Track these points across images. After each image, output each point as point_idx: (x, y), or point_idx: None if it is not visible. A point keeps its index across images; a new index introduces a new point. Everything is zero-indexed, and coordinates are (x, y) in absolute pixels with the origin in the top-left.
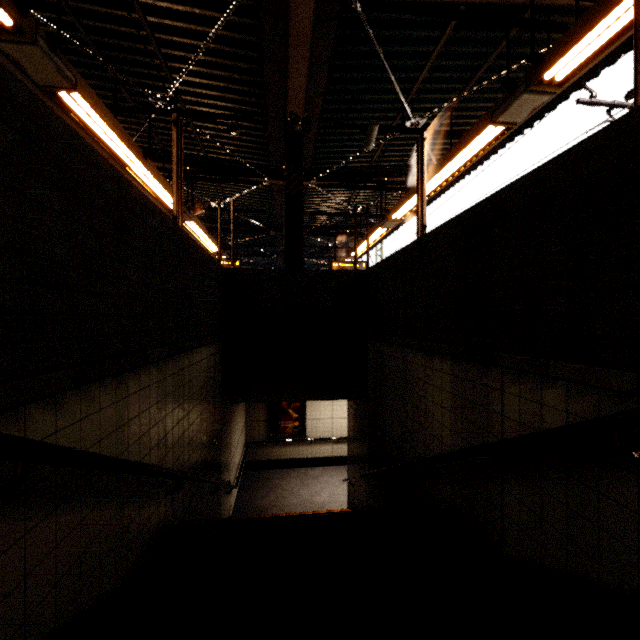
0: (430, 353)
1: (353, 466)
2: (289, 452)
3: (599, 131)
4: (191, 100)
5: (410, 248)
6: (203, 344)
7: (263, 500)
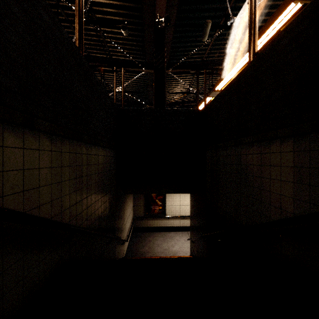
0: (266, 141)
1: (193, 231)
2: (156, 223)
3: None
4: (100, 17)
5: (244, 72)
6: (100, 145)
7: (142, 248)
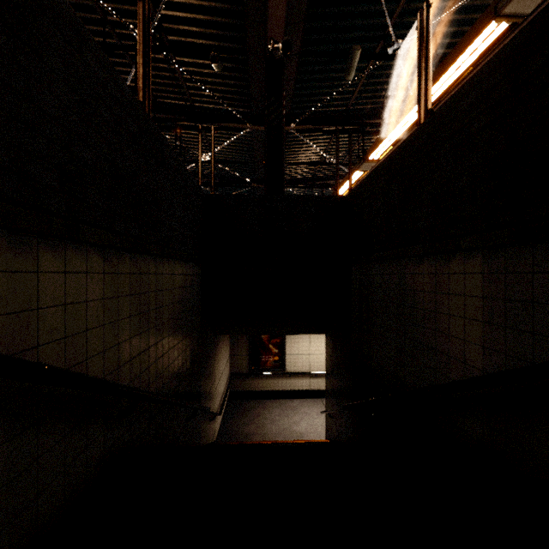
0: (444, 254)
1: (332, 398)
2: (269, 384)
3: None
4: (175, 40)
5: (410, 140)
6: (177, 258)
7: (245, 427)
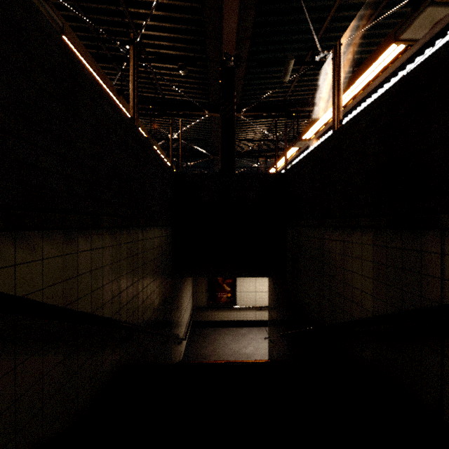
0: (349, 228)
1: (272, 327)
2: (224, 315)
3: None
4: (151, 51)
5: (327, 141)
6: (156, 225)
7: (205, 350)
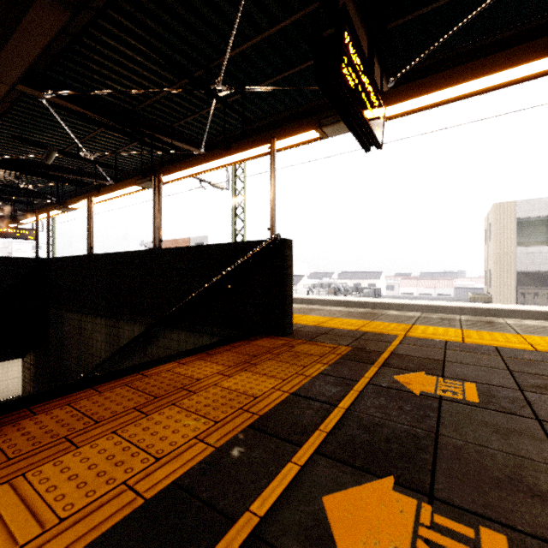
0: (95, 316)
1: None
2: None
3: (145, 250)
4: None
5: (83, 258)
6: None
7: None
